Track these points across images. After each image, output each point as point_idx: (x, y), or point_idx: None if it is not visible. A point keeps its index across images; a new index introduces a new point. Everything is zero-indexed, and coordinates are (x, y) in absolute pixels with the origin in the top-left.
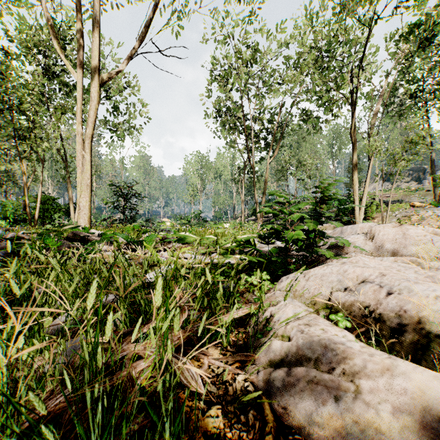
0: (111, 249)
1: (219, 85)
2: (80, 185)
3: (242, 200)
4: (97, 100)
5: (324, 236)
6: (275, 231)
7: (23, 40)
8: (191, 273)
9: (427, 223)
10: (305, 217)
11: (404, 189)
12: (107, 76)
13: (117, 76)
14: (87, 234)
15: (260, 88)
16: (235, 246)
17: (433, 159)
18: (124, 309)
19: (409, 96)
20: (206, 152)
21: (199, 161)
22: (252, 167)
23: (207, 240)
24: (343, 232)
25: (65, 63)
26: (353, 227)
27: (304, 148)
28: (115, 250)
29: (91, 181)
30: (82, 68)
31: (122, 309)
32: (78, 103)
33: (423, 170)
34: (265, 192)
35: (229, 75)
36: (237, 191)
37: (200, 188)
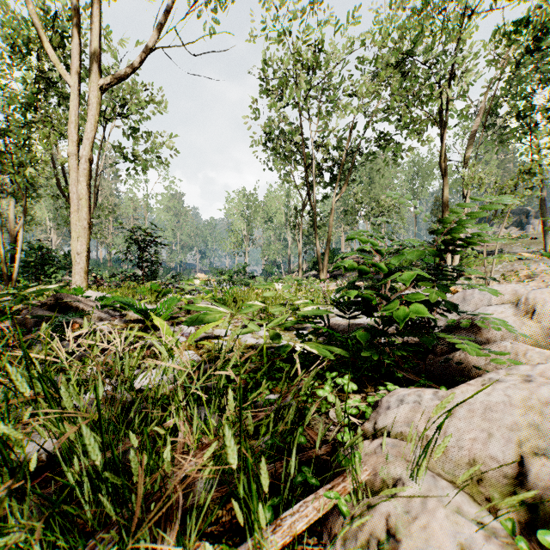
0: (112, 319)
1: (270, 99)
2: (74, 228)
3: (299, 250)
4: (97, 108)
5: (457, 313)
6: (362, 300)
7: (9, 36)
8: (213, 381)
9: (541, 280)
10: (424, 278)
11: (503, 236)
12: (112, 75)
13: (136, 87)
14: (78, 297)
15: (324, 103)
16: (293, 323)
17: (543, 197)
18: (24, 512)
19: (516, 115)
20: (254, 189)
21: (245, 201)
22: (313, 207)
23: (250, 308)
24: (466, 298)
25: (54, 57)
26: (483, 292)
27: (377, 184)
28: (116, 322)
29: (89, 222)
30: (78, 65)
31: (17, 512)
32: (71, 113)
33: (526, 213)
34: (329, 240)
35: (283, 86)
36: (293, 239)
37: (246, 234)
